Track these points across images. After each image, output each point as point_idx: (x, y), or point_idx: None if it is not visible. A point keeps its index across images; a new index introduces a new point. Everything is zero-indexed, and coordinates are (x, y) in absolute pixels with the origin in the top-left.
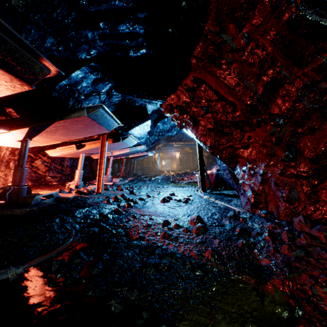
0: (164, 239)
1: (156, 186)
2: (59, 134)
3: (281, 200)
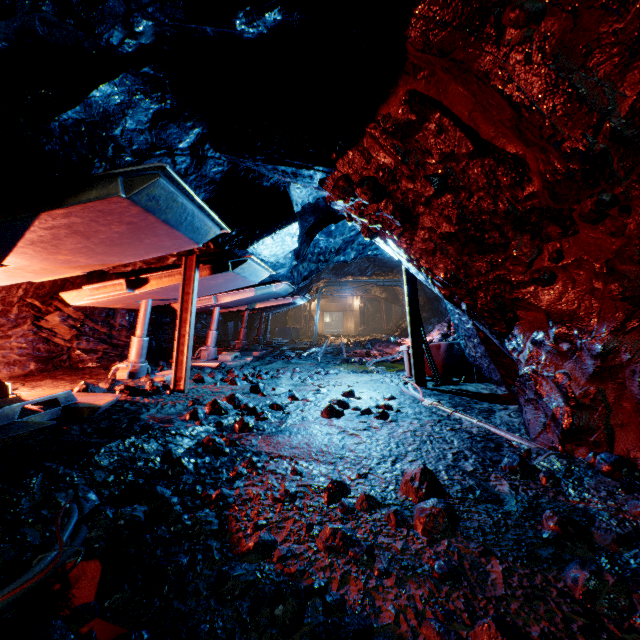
0: (333, 557)
1: (311, 370)
2: (71, 251)
3: None
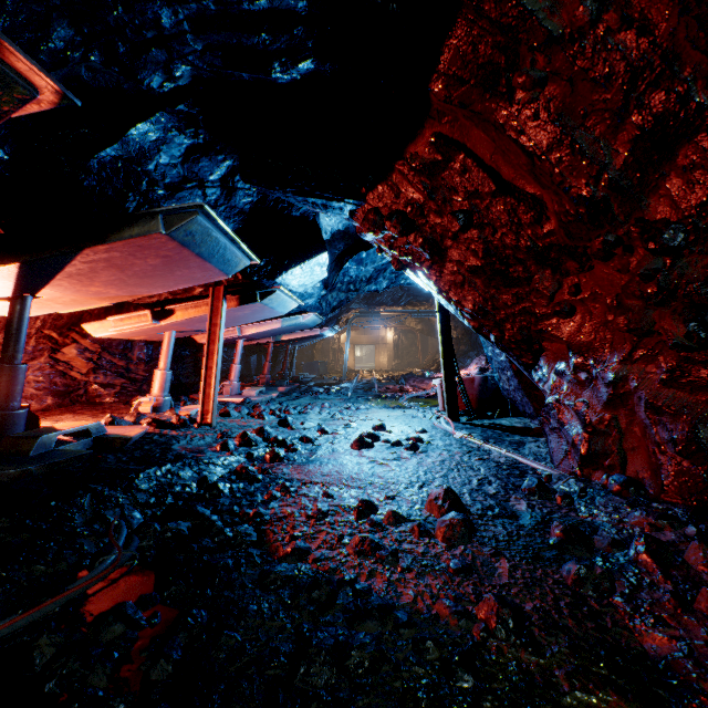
0: (361, 559)
1: (341, 406)
2: (104, 283)
3: (669, 451)
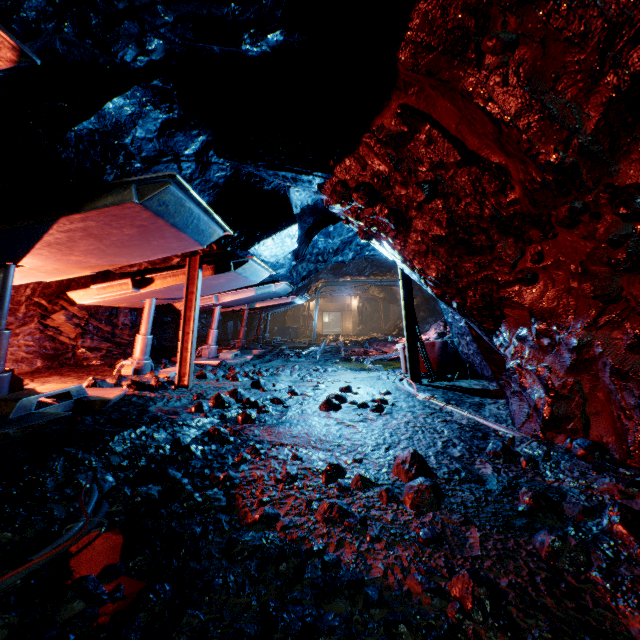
0: (330, 527)
1: (310, 368)
2: (83, 252)
3: (636, 416)
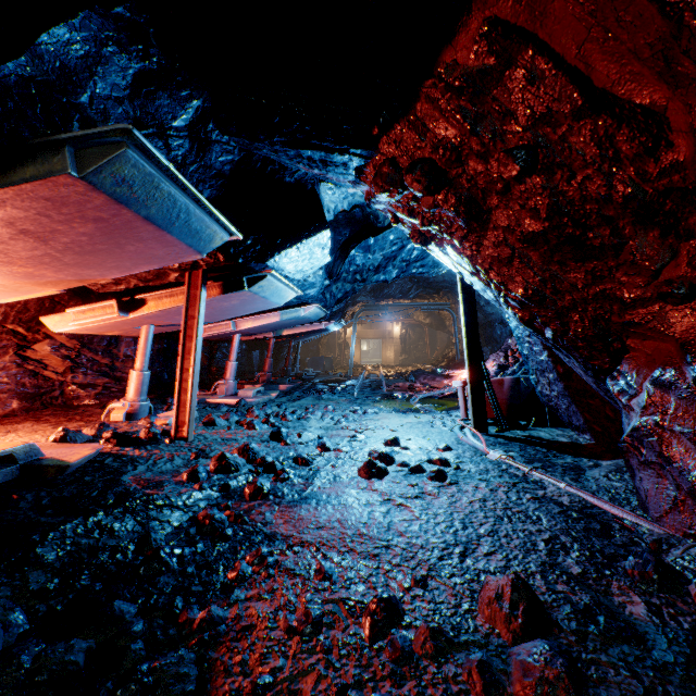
0: None
1: (346, 408)
2: (28, 260)
3: None
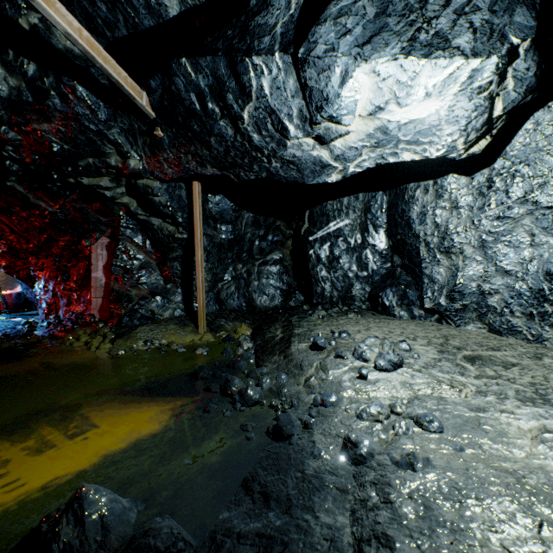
0: None
1: None
2: None
3: (64, 306)
